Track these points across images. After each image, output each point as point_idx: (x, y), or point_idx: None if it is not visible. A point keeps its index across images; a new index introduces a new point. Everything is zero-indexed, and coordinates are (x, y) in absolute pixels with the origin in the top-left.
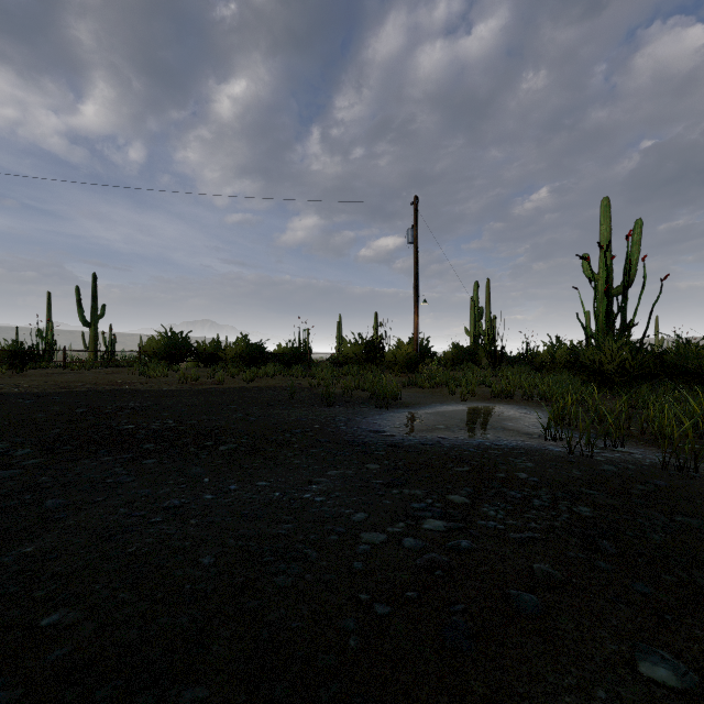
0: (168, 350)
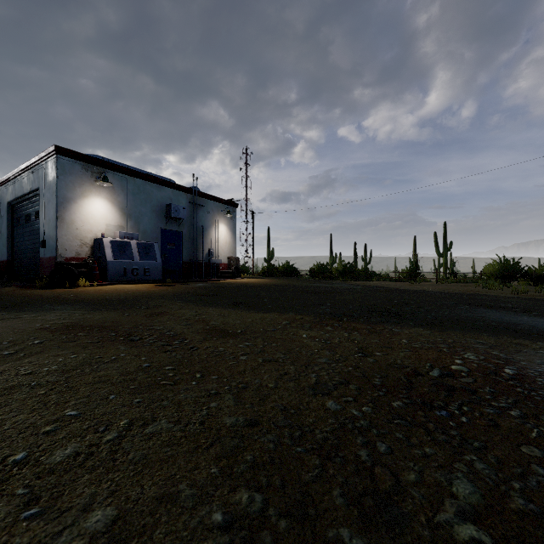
0: (502, 272)
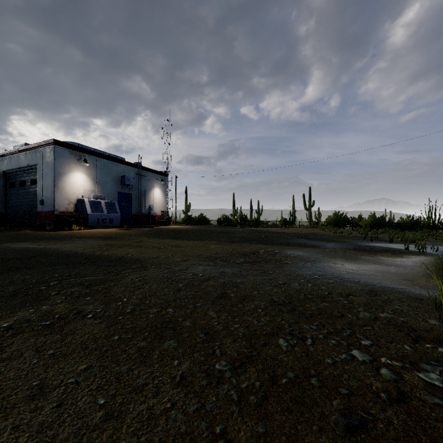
0: (335, 221)
